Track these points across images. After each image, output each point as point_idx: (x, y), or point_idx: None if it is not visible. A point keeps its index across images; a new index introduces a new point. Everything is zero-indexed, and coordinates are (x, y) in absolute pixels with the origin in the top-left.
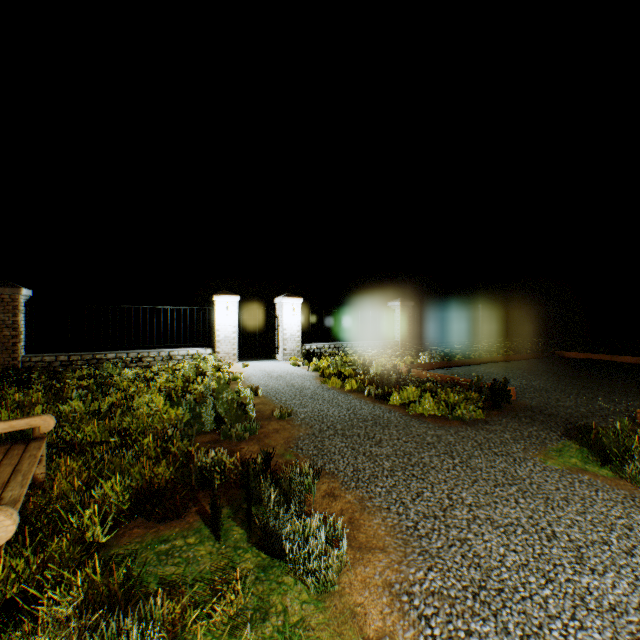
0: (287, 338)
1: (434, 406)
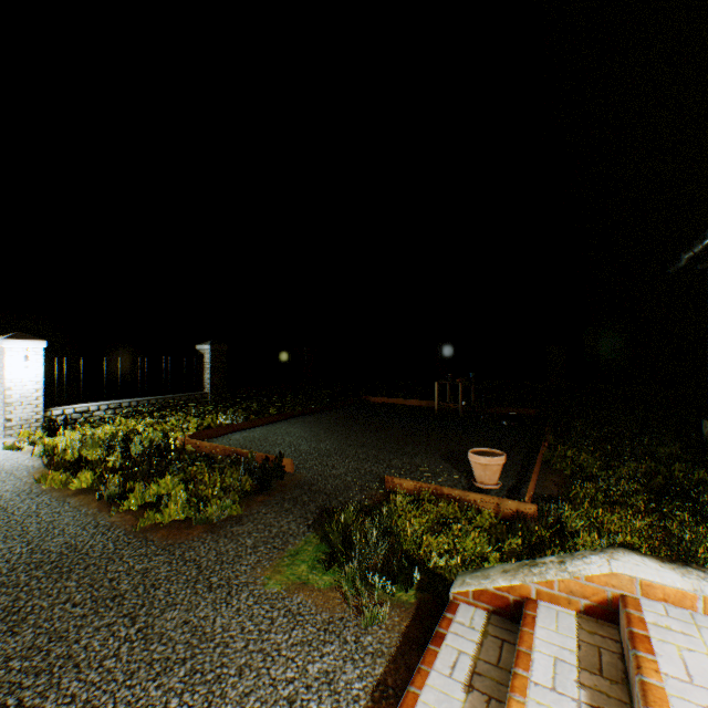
0: (14, 402)
1: (180, 508)
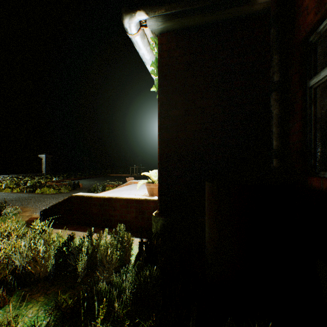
0: None
1: (53, 190)
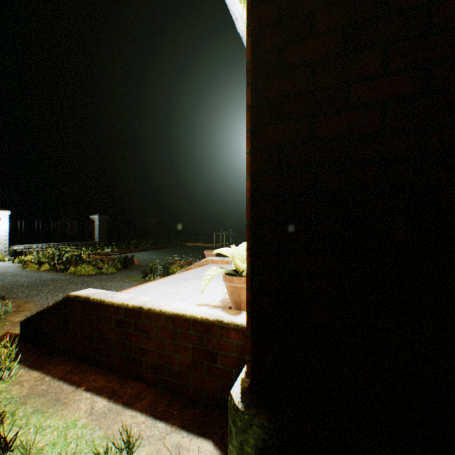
0: None
1: (92, 269)
